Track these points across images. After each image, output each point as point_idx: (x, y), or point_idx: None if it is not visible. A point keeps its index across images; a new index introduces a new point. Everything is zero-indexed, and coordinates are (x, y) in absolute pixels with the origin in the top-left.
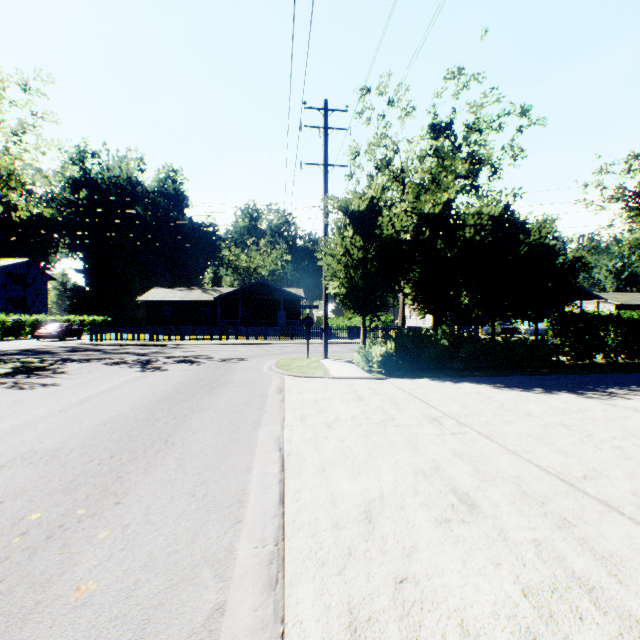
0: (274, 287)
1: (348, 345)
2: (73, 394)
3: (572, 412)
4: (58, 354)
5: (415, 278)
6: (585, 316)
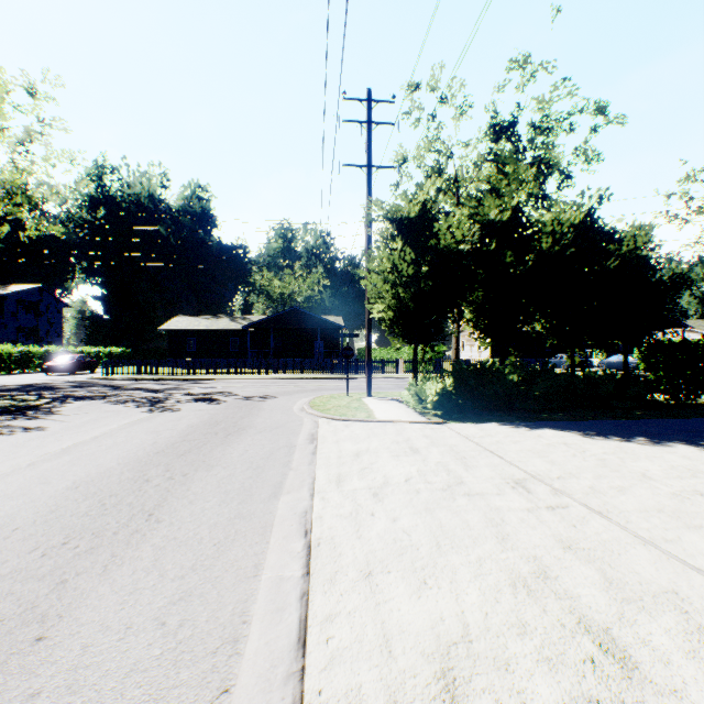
0: (310, 314)
1: (394, 380)
2: (55, 442)
3: None
4: (61, 390)
5: (477, 300)
6: (687, 346)
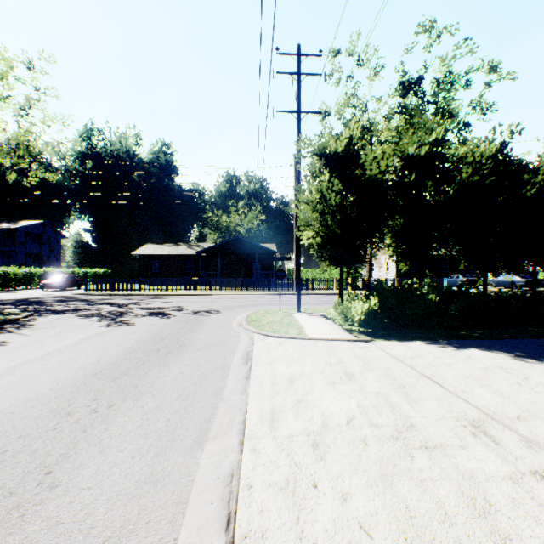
0: (249, 242)
1: (319, 296)
2: (7, 359)
3: None
4: (46, 304)
5: (397, 227)
6: None
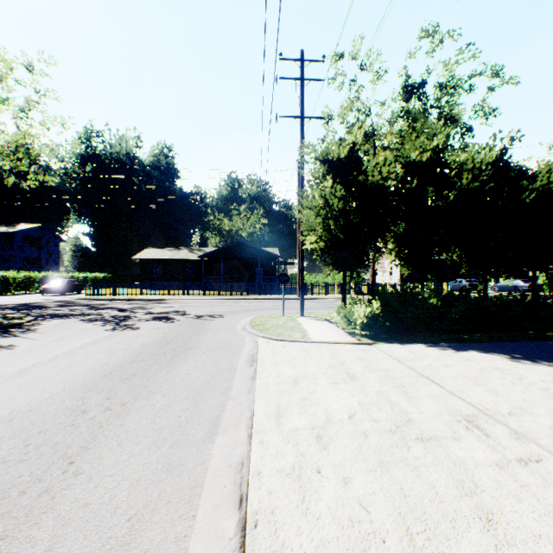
0: (252, 246)
1: (322, 301)
2: (17, 361)
3: None
4: (47, 309)
5: (399, 232)
6: None
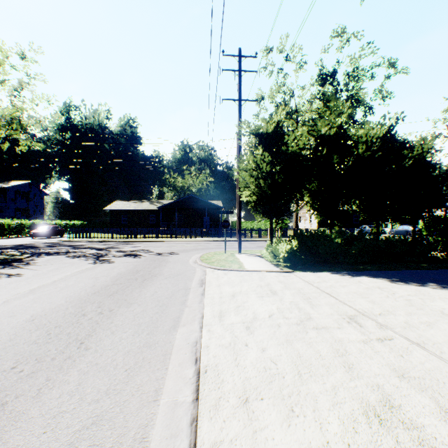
0: (200, 199)
1: (256, 242)
2: (26, 284)
3: None
4: (39, 248)
5: (313, 188)
6: None
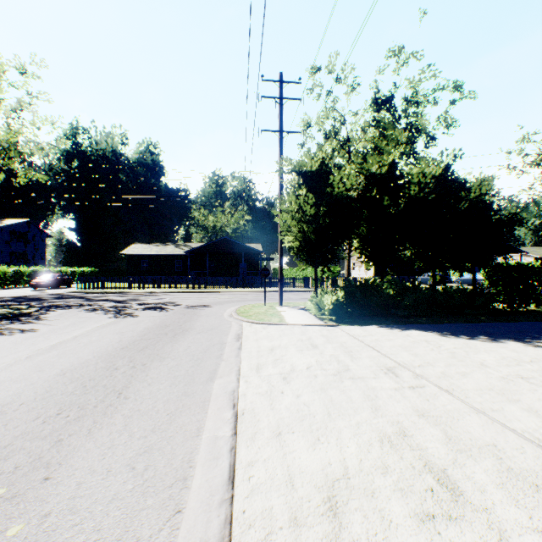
0: (236, 242)
1: (300, 293)
2: (45, 340)
3: (526, 362)
4: (46, 301)
5: (362, 233)
6: (520, 267)
